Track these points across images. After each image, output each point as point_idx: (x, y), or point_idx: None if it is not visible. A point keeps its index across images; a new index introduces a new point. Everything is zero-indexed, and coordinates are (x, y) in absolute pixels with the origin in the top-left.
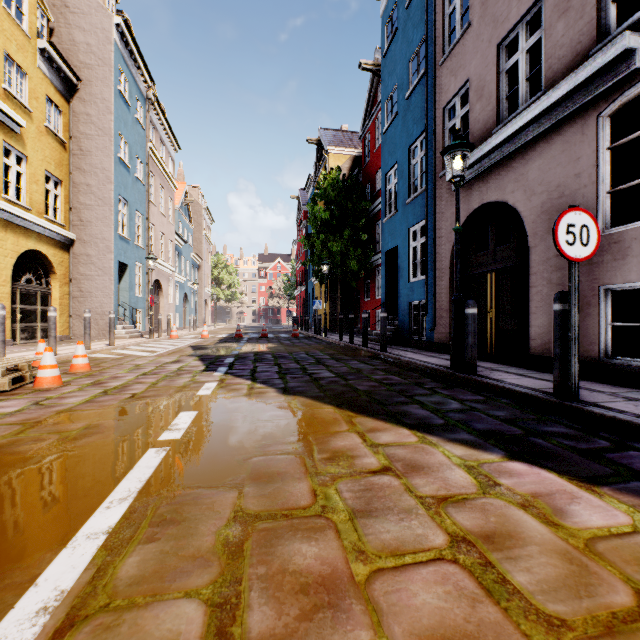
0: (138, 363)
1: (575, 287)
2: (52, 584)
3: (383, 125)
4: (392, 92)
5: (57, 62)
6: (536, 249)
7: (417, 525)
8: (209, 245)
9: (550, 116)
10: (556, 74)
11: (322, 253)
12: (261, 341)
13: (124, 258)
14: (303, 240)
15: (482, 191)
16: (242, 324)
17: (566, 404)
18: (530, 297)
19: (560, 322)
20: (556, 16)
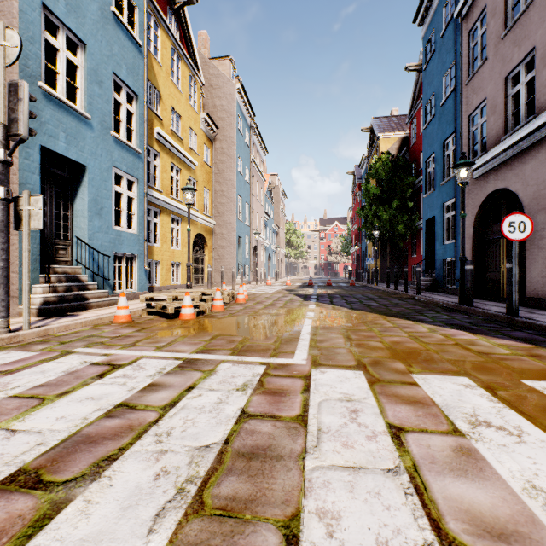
0: (266, 296)
1: (516, 255)
2: (306, 331)
3: (423, 122)
4: (430, 98)
5: (208, 122)
6: None
7: (400, 334)
8: (283, 216)
9: (537, 134)
10: (542, 105)
11: (374, 221)
12: (328, 288)
13: (240, 234)
14: (358, 211)
15: (495, 180)
16: (307, 276)
17: (508, 317)
18: (526, 257)
19: (508, 274)
20: (542, 65)
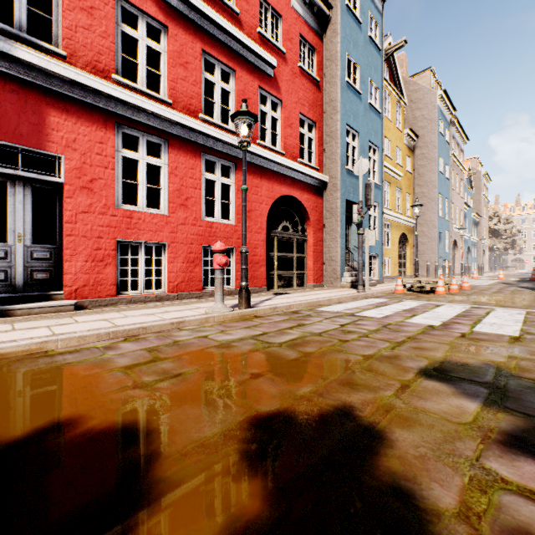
0: (484, 287)
1: None
2: None
3: None
4: None
5: (410, 135)
6: None
7: None
8: (485, 202)
9: None
10: None
11: None
12: None
13: (440, 230)
14: None
15: None
16: (521, 271)
17: None
18: None
19: None
20: None
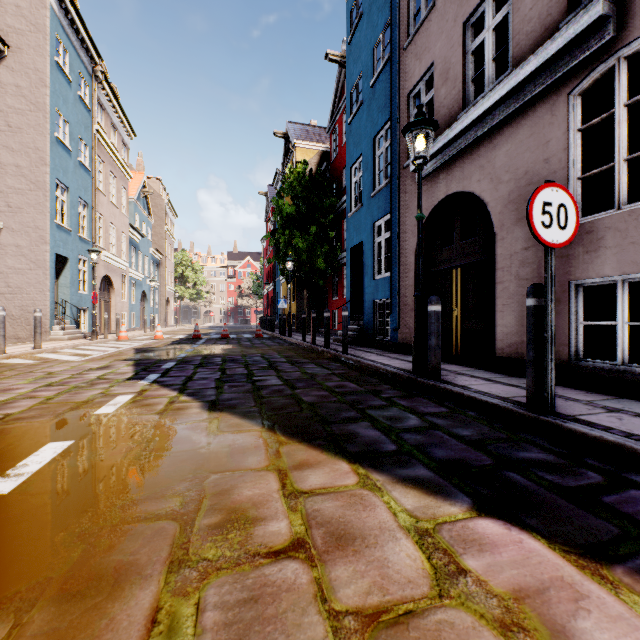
0: (54, 370)
1: (552, 278)
2: None
3: (348, 115)
4: (357, 80)
5: None
6: (503, 242)
7: None
8: (172, 241)
9: (518, 96)
10: (524, 51)
11: (288, 250)
12: (219, 342)
13: (63, 250)
14: (268, 236)
15: (447, 181)
16: (209, 324)
17: (542, 419)
18: (497, 294)
19: (534, 320)
20: None
